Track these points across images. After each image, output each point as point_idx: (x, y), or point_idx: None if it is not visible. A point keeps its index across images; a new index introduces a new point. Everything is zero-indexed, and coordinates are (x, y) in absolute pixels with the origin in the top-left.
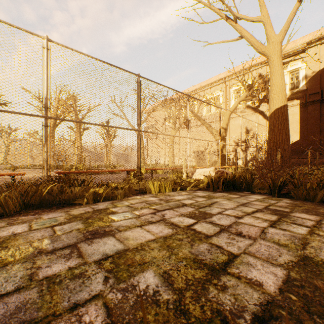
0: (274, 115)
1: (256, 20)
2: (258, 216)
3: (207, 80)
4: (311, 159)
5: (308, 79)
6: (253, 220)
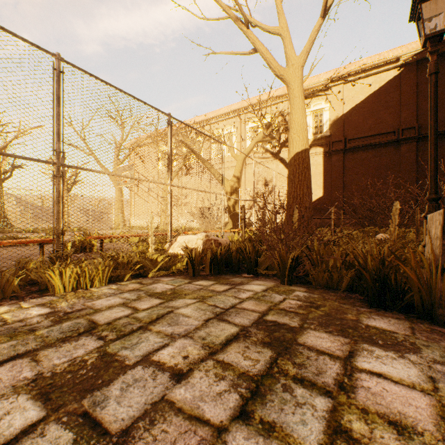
0: (294, 161)
1: (274, 31)
2: (230, 361)
3: (217, 110)
4: (334, 221)
5: (332, 123)
6: (210, 384)
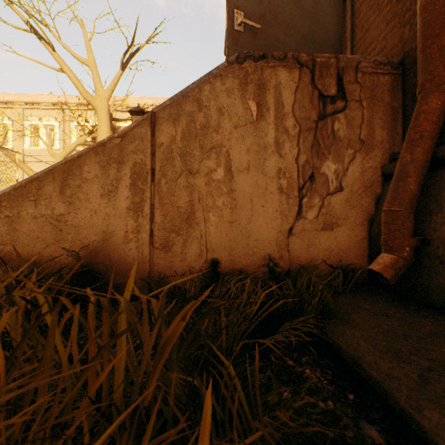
0: None
1: (83, 62)
2: None
3: (33, 95)
4: None
5: None
6: None
